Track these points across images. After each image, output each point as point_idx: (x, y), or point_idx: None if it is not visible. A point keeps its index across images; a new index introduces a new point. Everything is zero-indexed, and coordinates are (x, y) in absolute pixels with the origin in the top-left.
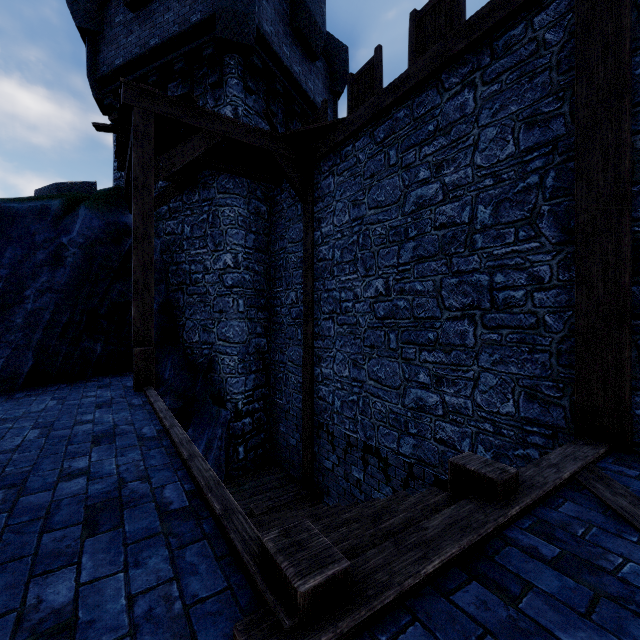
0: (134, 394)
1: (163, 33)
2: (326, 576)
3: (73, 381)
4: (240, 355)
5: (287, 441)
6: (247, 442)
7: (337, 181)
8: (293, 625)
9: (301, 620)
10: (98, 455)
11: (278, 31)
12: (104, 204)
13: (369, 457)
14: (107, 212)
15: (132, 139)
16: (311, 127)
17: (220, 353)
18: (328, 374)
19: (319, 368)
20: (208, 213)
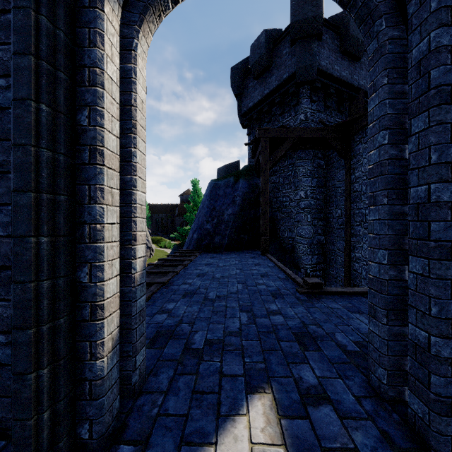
0: (262, 256)
1: (270, 87)
2: (316, 282)
3: (238, 250)
4: (308, 244)
5: None
6: None
7: (363, 147)
8: (307, 288)
9: (309, 288)
10: (257, 267)
11: (331, 60)
12: (247, 176)
13: None
14: (249, 180)
15: (260, 151)
16: (347, 120)
17: (298, 243)
18: (358, 256)
19: (353, 253)
20: (291, 171)
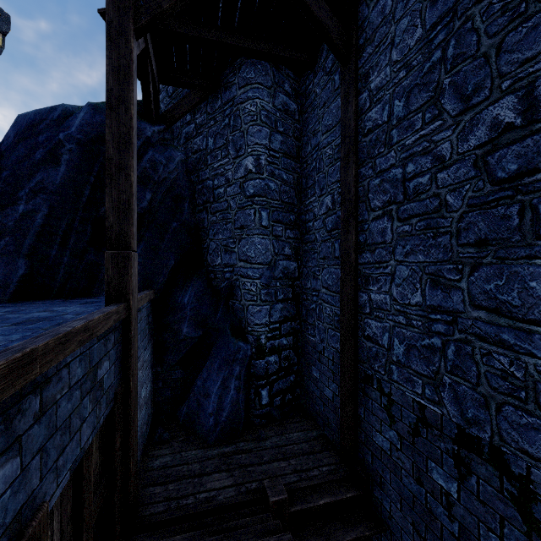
0: None
1: None
2: None
3: (77, 297)
4: (263, 278)
5: (321, 390)
6: (272, 385)
7: None
8: None
9: None
10: None
11: None
12: None
13: (472, 459)
14: None
15: None
16: None
17: (241, 276)
18: (381, 302)
19: (366, 293)
20: (229, 116)
